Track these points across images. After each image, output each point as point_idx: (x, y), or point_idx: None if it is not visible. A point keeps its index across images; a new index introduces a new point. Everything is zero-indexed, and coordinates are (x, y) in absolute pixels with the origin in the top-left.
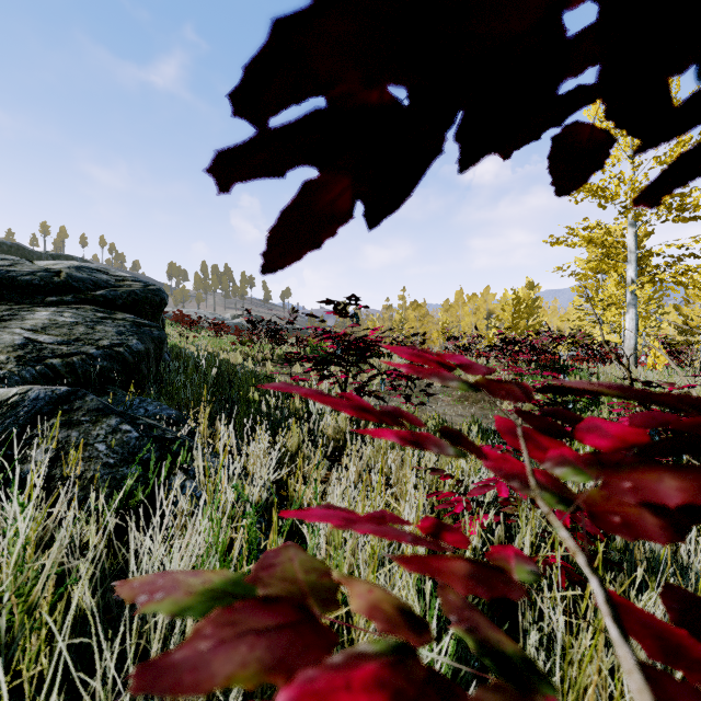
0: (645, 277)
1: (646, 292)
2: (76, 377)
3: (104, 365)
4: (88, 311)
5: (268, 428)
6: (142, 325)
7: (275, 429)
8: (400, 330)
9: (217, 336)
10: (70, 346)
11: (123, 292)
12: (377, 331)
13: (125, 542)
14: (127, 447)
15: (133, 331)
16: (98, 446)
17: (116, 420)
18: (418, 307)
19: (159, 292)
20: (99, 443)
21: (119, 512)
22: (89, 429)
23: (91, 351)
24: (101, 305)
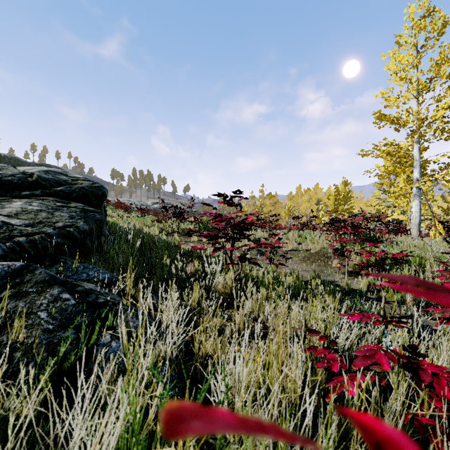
0: (427, 177)
1: (428, 187)
2: (37, 250)
3: (58, 241)
4: (50, 201)
5: (176, 285)
6: (88, 211)
7: (181, 286)
8: (260, 212)
9: (142, 216)
10: (34, 227)
11: (76, 188)
12: (245, 212)
13: (58, 399)
14: (65, 313)
15: (81, 215)
16: (40, 314)
17: (58, 289)
18: (272, 197)
19: (101, 188)
20: (41, 311)
21: (54, 374)
22: (34, 299)
23: (49, 230)
24: (60, 197)
